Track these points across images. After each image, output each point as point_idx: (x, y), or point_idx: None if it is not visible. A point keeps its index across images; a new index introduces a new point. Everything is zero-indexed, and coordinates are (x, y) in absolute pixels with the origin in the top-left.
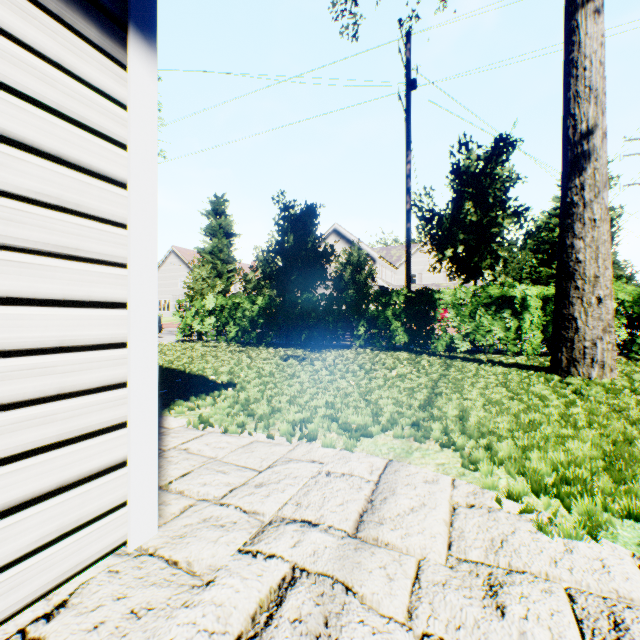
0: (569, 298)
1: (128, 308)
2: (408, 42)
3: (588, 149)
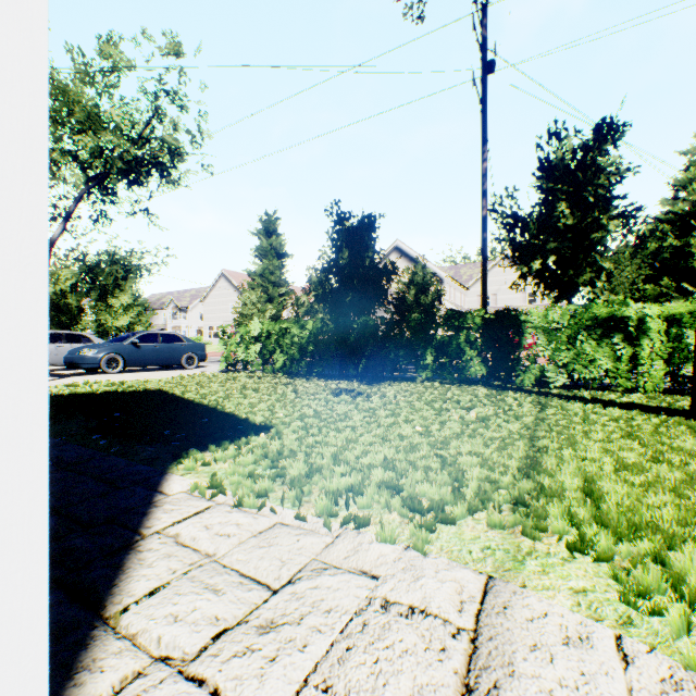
0: None
1: None
2: (484, 17)
3: None
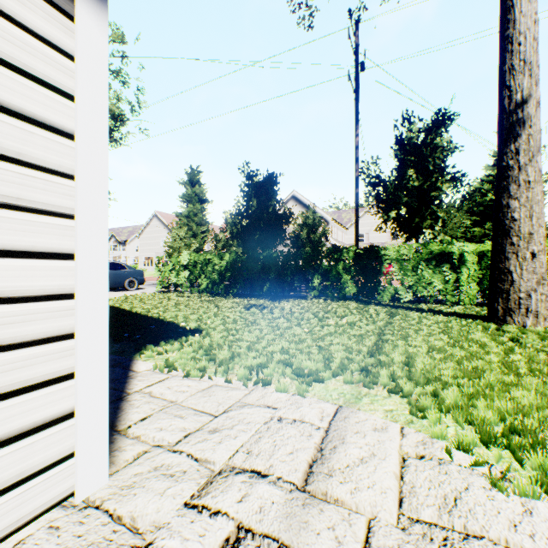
0: (505, 253)
1: (75, 259)
2: (357, 30)
3: (523, 117)
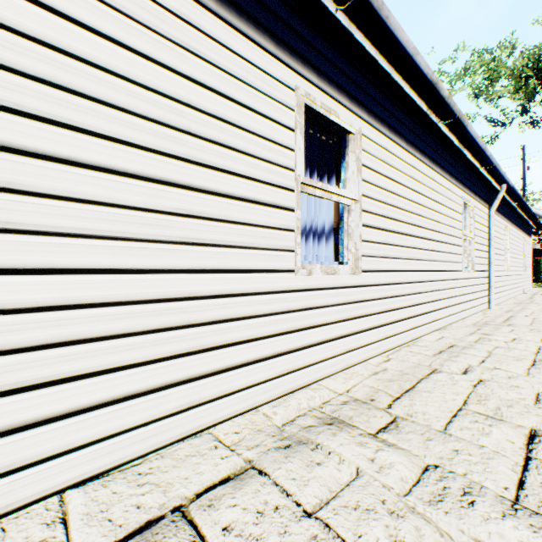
0: None
1: None
2: (524, 150)
3: None
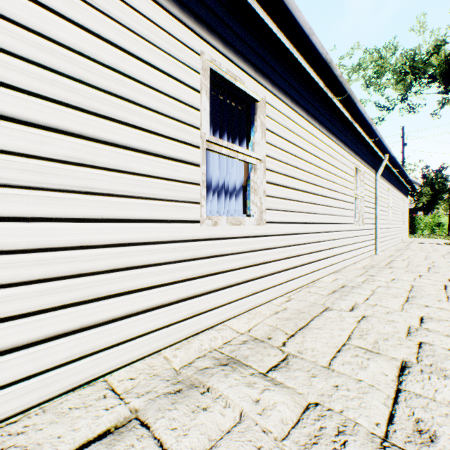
0: None
1: None
2: (403, 130)
3: None
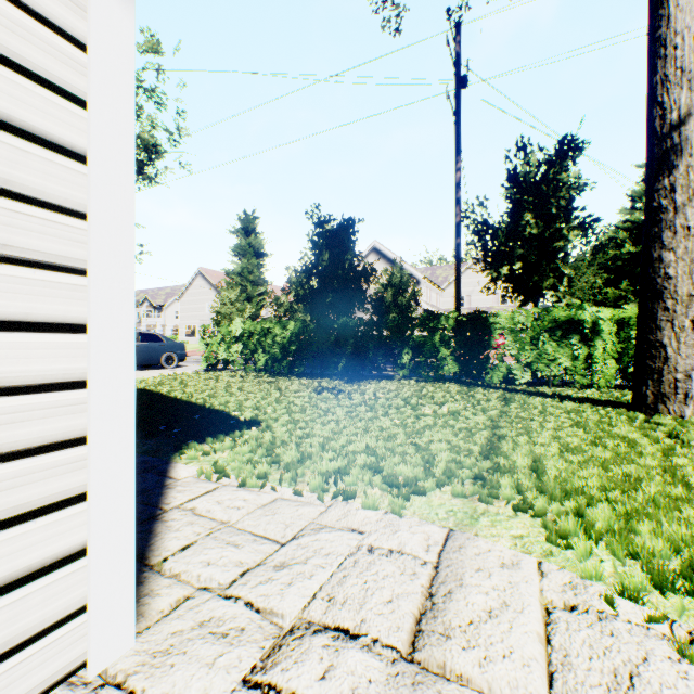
0: (656, 321)
1: (88, 332)
2: (458, 34)
3: (680, 143)
